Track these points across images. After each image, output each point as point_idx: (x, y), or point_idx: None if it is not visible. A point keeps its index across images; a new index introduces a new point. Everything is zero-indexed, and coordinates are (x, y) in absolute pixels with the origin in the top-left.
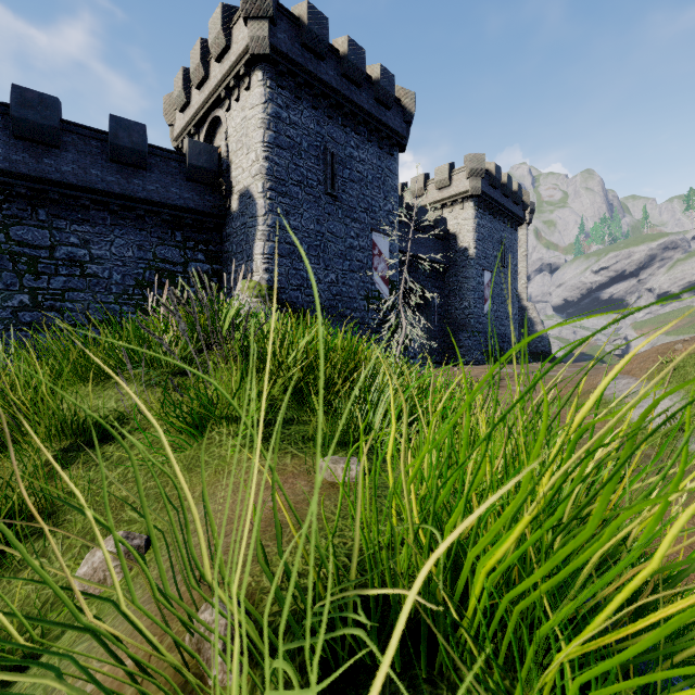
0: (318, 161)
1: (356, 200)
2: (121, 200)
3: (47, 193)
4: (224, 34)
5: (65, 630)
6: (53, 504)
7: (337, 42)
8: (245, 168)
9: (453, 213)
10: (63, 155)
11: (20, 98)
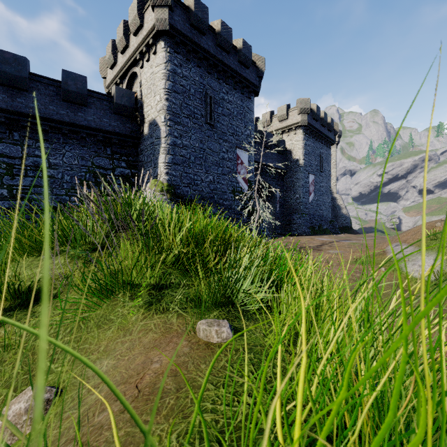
0: (201, 101)
1: (226, 127)
2: (69, 126)
3: (19, 122)
4: (138, 17)
5: None
6: None
7: (213, 24)
8: (153, 106)
9: (289, 137)
10: (30, 96)
11: (0, 57)
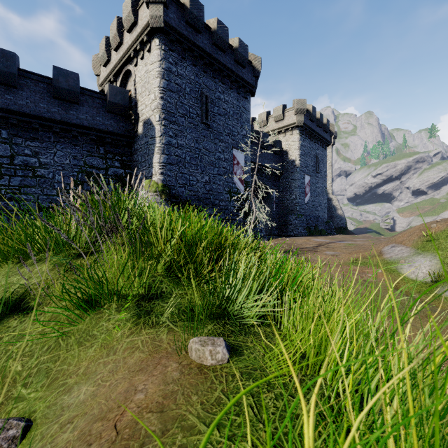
0: (197, 101)
1: (222, 127)
2: (61, 125)
3: (8, 119)
4: (133, 13)
5: None
6: None
7: (209, 22)
8: (147, 105)
9: (285, 137)
10: (19, 93)
11: None
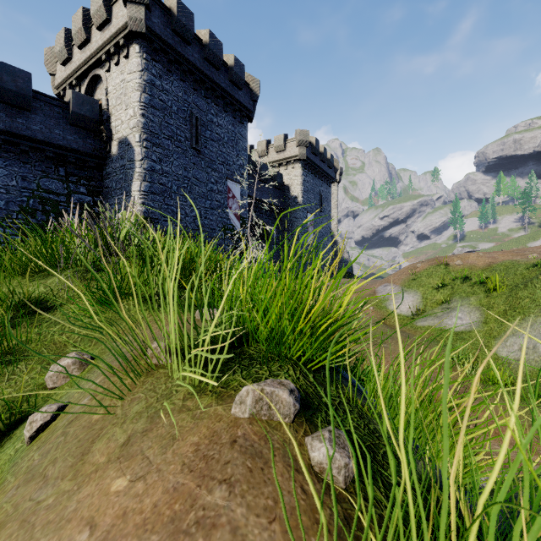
0: (186, 122)
1: (215, 155)
2: (4, 135)
3: None
4: (105, 8)
5: (47, 401)
6: (12, 348)
7: (200, 33)
8: (124, 121)
9: (287, 170)
10: None
11: None
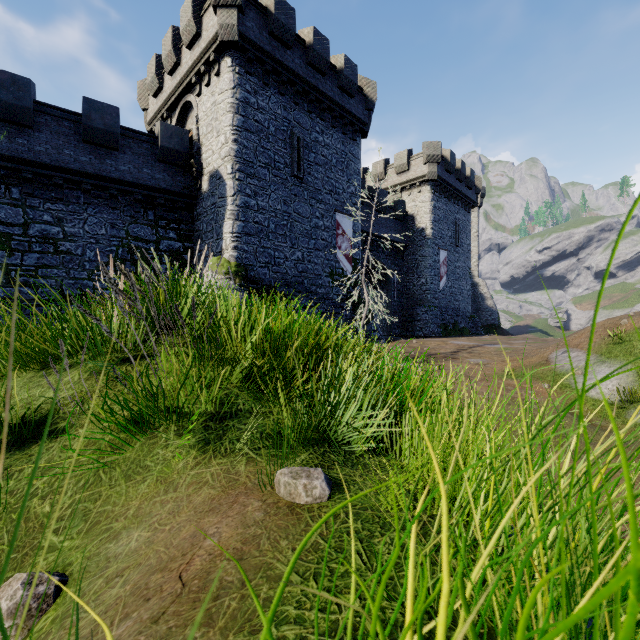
0: (285, 144)
1: (321, 182)
2: (94, 179)
3: (20, 172)
4: (194, 21)
5: None
6: None
7: (303, 33)
8: (215, 151)
9: (411, 196)
10: (36, 135)
11: None
